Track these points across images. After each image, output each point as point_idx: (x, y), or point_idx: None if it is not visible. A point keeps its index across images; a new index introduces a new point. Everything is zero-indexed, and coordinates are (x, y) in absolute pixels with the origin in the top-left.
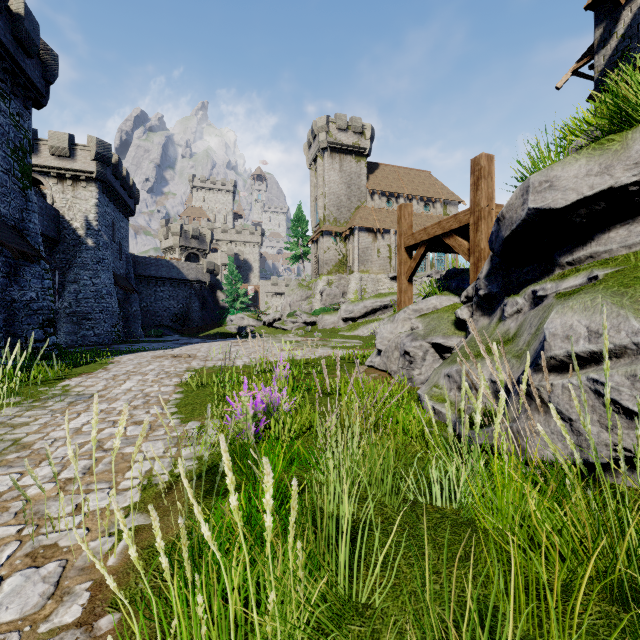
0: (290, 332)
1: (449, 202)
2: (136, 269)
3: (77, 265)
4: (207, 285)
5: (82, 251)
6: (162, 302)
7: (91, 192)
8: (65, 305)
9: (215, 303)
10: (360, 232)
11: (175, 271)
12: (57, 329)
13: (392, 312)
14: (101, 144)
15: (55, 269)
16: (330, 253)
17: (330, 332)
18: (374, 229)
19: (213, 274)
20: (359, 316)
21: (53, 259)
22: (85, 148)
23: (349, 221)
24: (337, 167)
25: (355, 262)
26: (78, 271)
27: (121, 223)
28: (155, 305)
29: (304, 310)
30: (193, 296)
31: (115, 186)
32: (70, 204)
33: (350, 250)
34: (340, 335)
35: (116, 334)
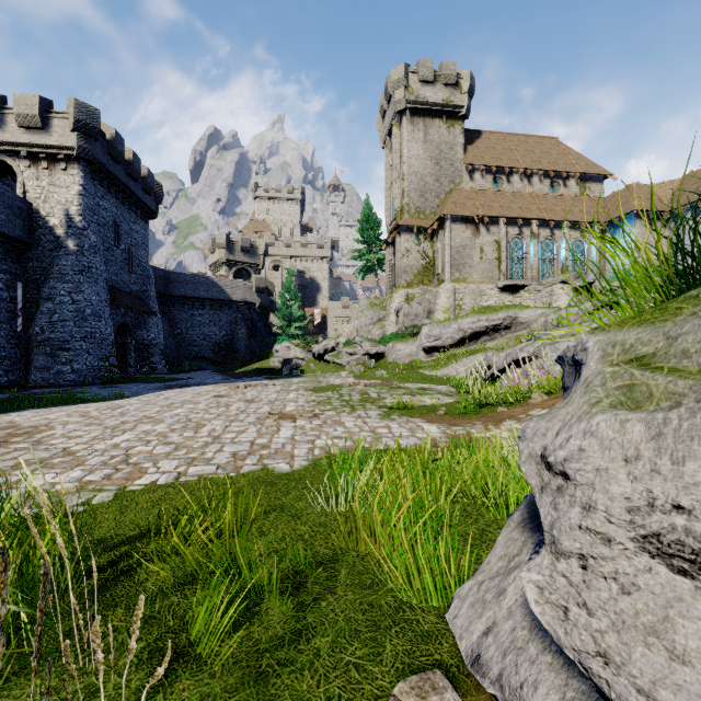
0: (344, 368)
1: (589, 177)
2: (167, 288)
3: (53, 276)
4: (257, 307)
5: (61, 257)
6: (201, 328)
7: (73, 176)
8: (36, 330)
9: (267, 329)
10: (453, 223)
11: (216, 290)
12: (30, 363)
13: (507, 337)
14: (82, 108)
15: (17, 280)
16: (410, 257)
17: (403, 370)
18: (474, 218)
19: (265, 294)
20: (450, 344)
21: (25, 269)
22: (63, 115)
23: (437, 211)
24: (420, 136)
25: (446, 267)
26: (54, 284)
27: (133, 225)
28: (192, 332)
29: (374, 337)
30: (239, 321)
31: (114, 172)
32: (46, 194)
33: (439, 251)
34: (418, 375)
35: (107, 370)
